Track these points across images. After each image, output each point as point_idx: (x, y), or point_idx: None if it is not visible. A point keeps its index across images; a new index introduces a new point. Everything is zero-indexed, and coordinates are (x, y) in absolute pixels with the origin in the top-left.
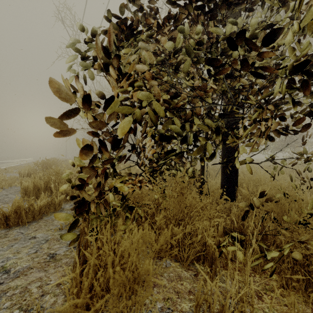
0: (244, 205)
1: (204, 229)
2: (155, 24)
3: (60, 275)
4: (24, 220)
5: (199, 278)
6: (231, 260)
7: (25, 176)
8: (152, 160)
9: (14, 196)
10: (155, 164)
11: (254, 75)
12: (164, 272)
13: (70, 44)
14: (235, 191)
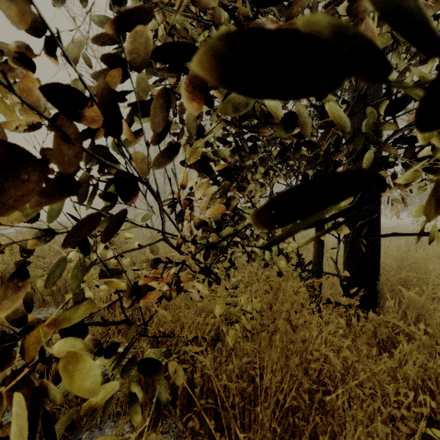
0: None
1: None
2: None
3: None
4: None
5: None
6: None
7: None
8: (209, 225)
9: None
10: (214, 234)
11: None
12: None
13: None
14: (376, 289)
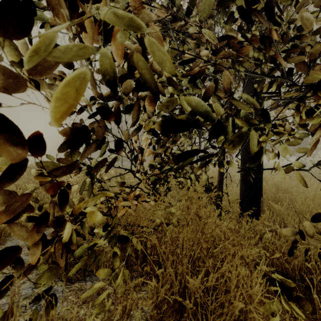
0: (289, 232)
1: (239, 281)
2: None
3: None
4: None
5: None
6: None
7: None
8: (154, 164)
9: None
10: (157, 169)
11: None
12: None
13: None
14: (259, 205)
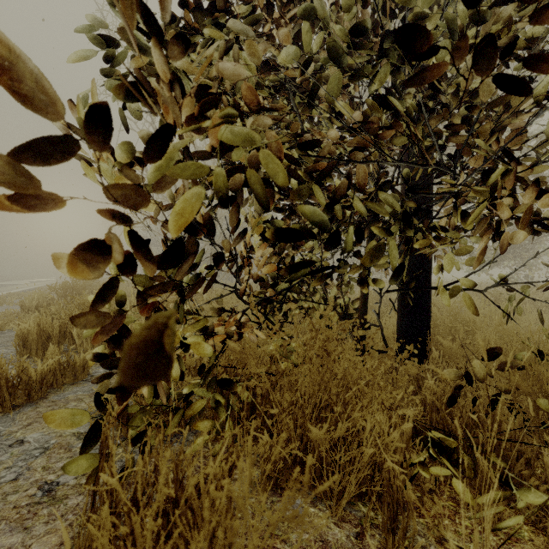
0: (453, 374)
1: (375, 430)
2: (270, 3)
3: (57, 540)
4: (7, 402)
5: (368, 544)
6: (428, 492)
7: (32, 310)
8: (266, 281)
9: (4, 350)
10: (270, 289)
11: (501, 85)
12: (289, 530)
13: (90, 38)
14: (425, 342)
